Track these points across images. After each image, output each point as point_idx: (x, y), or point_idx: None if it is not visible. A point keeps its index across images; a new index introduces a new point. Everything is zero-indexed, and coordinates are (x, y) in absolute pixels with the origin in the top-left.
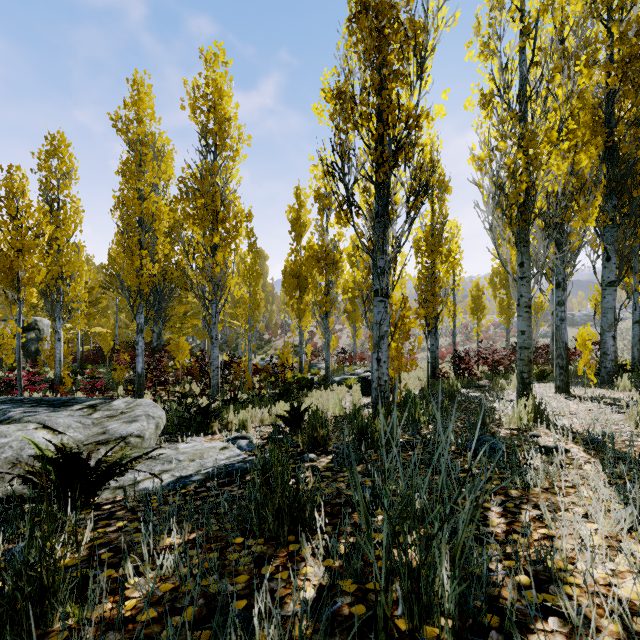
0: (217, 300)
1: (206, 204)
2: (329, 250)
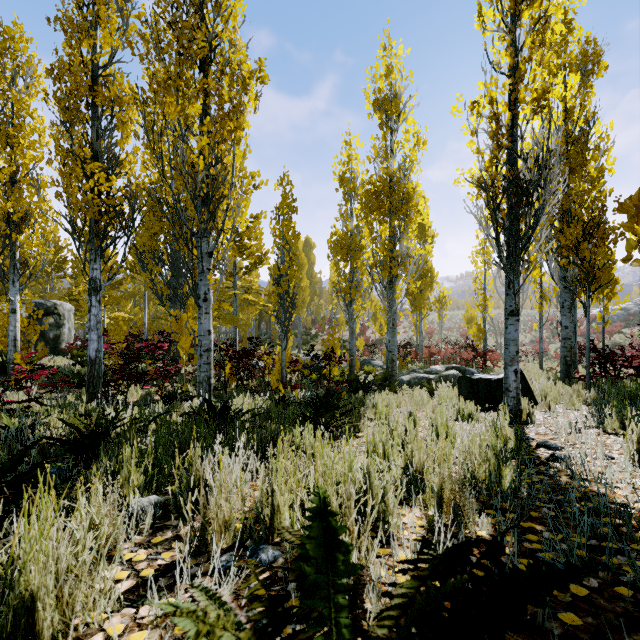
0: (207, 231)
1: (180, 47)
2: (396, 179)
